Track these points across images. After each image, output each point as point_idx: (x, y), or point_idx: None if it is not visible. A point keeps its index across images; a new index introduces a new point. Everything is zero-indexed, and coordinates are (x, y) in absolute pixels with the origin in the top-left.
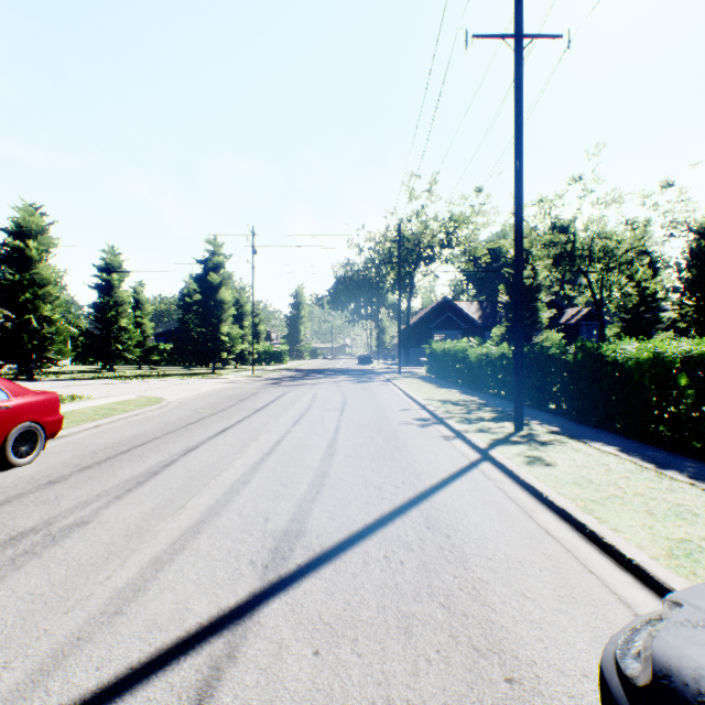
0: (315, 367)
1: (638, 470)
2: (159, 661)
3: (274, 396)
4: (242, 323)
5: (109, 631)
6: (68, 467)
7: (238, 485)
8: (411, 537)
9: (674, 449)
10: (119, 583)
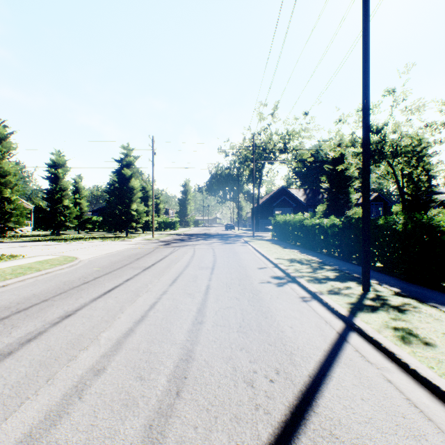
0: (196, 232)
1: None
2: None
3: (163, 255)
4: (148, 203)
5: None
6: None
7: (87, 377)
8: None
9: None
10: None
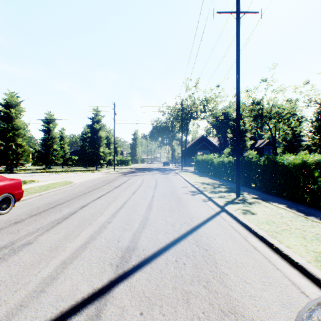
0: (143, 167)
1: (296, 216)
2: (61, 318)
3: (124, 180)
4: (110, 147)
5: (37, 301)
6: (25, 215)
7: (105, 224)
8: (188, 250)
9: (312, 206)
10: (44, 275)
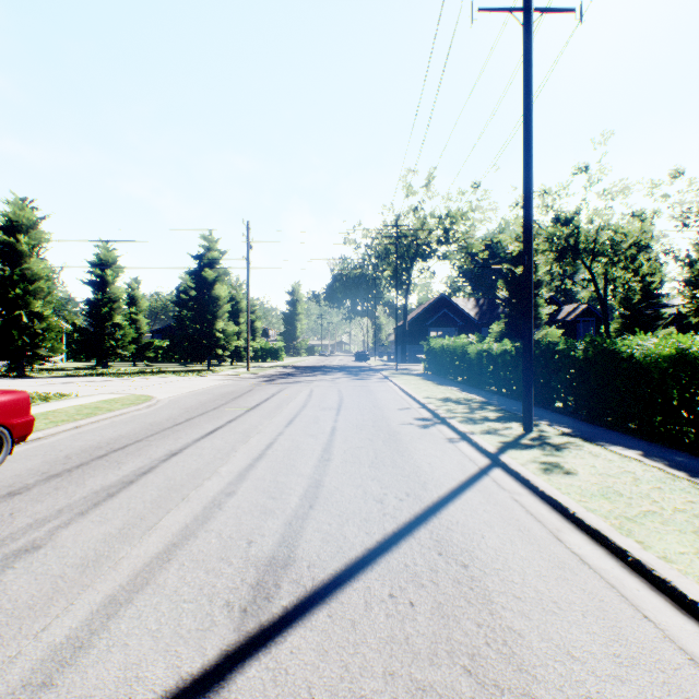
0: (311, 364)
1: (669, 480)
2: None
3: (269, 393)
4: (238, 319)
5: None
6: (35, 475)
7: (221, 497)
8: (421, 566)
9: None
10: (57, 636)
